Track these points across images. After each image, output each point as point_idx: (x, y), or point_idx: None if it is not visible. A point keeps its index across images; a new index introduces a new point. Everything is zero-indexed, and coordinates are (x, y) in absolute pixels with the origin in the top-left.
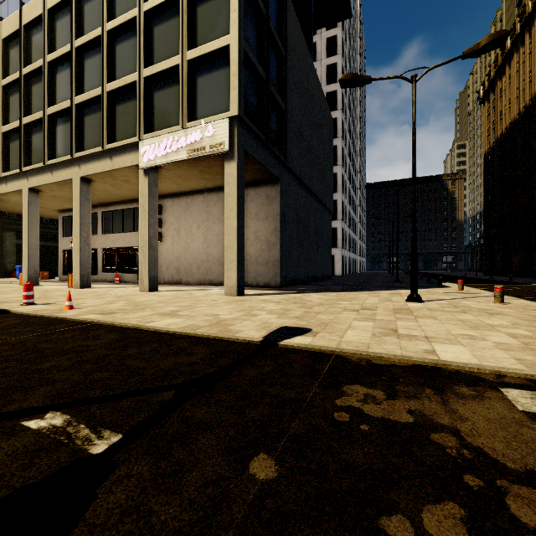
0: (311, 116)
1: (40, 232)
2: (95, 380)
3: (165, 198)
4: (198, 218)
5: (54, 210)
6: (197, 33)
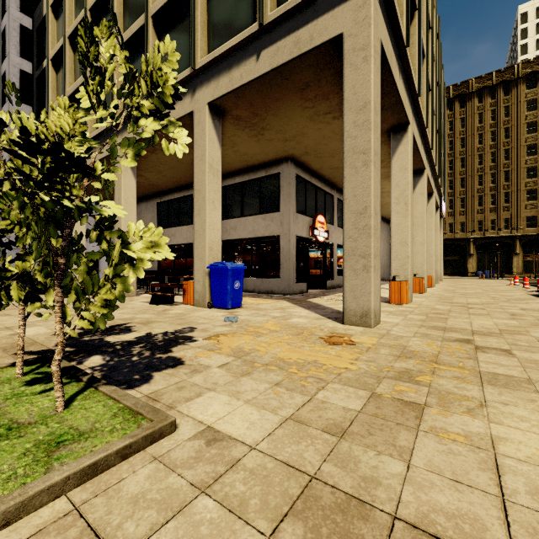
0: None
1: None
2: None
3: None
4: None
5: (292, 154)
6: None
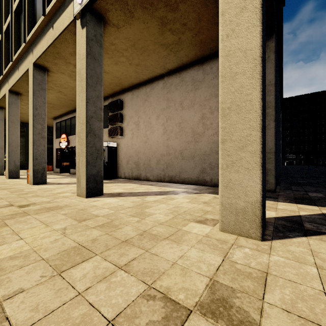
0: None
1: None
2: None
3: (125, 93)
4: (158, 107)
5: (50, 118)
6: None
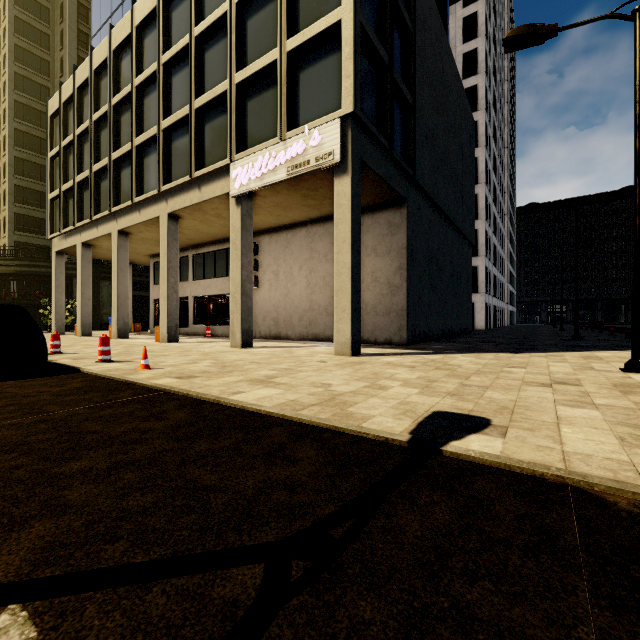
0: (446, 116)
1: (134, 281)
2: (127, 513)
3: (261, 235)
4: (300, 257)
5: (146, 255)
6: (299, 16)
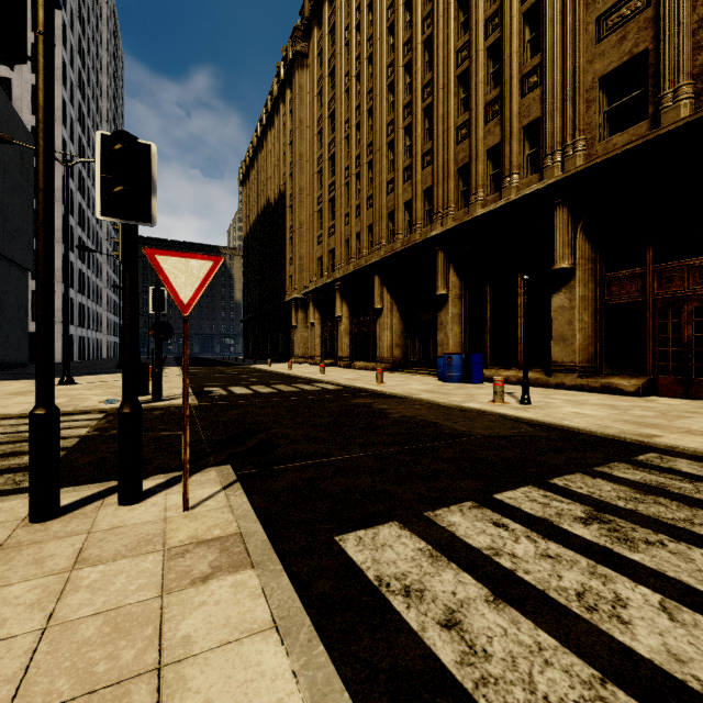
0: None
1: None
2: None
3: None
4: None
5: None
6: None
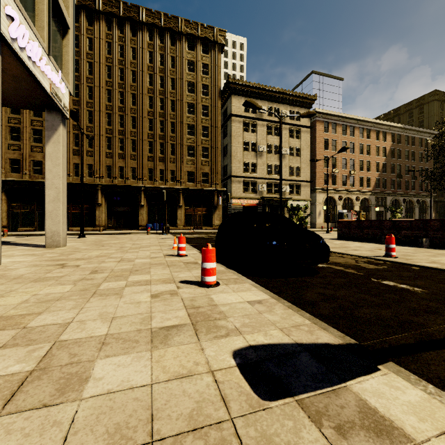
0: None
1: None
2: (208, 239)
3: None
4: None
5: None
6: None
